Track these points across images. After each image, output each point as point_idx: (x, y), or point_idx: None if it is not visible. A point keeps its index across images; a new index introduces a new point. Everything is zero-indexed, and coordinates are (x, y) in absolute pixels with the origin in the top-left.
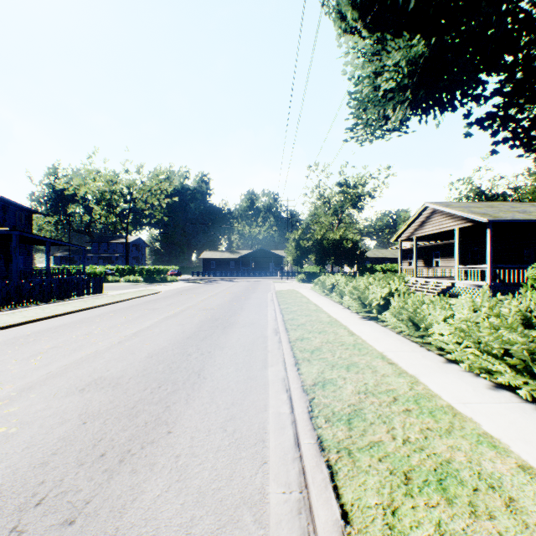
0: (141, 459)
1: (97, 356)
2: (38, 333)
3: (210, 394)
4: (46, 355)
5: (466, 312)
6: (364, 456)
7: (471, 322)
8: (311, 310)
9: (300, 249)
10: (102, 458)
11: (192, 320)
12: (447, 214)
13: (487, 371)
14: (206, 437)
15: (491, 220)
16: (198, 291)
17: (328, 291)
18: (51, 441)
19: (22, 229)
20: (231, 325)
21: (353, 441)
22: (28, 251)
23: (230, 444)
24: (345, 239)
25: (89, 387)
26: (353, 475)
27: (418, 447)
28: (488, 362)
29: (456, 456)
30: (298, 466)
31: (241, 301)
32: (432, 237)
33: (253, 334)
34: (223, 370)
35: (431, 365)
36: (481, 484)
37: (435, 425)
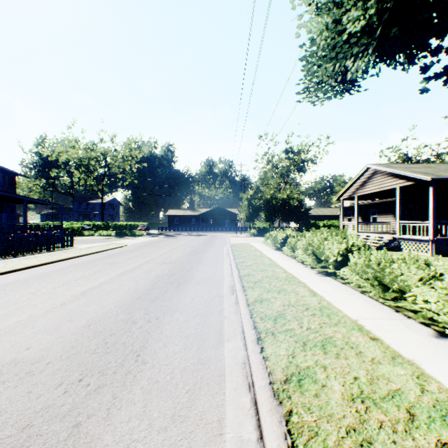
0: None
1: (27, 324)
2: None
3: (144, 396)
4: None
5: None
6: None
7: None
8: (265, 264)
9: (252, 207)
10: None
11: (148, 275)
12: (388, 174)
13: None
14: None
15: (434, 178)
16: (161, 244)
17: (280, 244)
18: None
19: (5, 189)
20: (186, 281)
21: None
22: (11, 209)
23: None
24: (291, 199)
25: None
26: None
27: None
28: None
29: None
30: None
31: (199, 255)
32: (372, 196)
33: (208, 293)
34: (168, 348)
35: (425, 342)
36: None
37: None
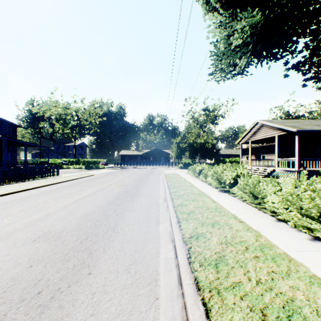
0: (67, 296)
1: (48, 216)
2: (14, 201)
3: (120, 244)
4: (15, 216)
5: (290, 188)
6: (230, 295)
7: (294, 195)
8: (187, 186)
9: (179, 148)
10: (38, 295)
11: (112, 192)
12: (270, 127)
13: (306, 227)
14: (115, 277)
15: (298, 130)
16: (118, 174)
17: (197, 174)
18: (4, 281)
19: (10, 136)
20: (137, 195)
21: (220, 282)
22: (14, 150)
23: (132, 283)
24: (207, 143)
25: (39, 238)
26: (223, 312)
27: (268, 287)
28: (307, 221)
29: (297, 294)
30: (181, 302)
31: (143, 180)
32: (261, 141)
33: (150, 201)
34: (130, 226)
35: (268, 223)
36: (320, 320)
37: (277, 268)
